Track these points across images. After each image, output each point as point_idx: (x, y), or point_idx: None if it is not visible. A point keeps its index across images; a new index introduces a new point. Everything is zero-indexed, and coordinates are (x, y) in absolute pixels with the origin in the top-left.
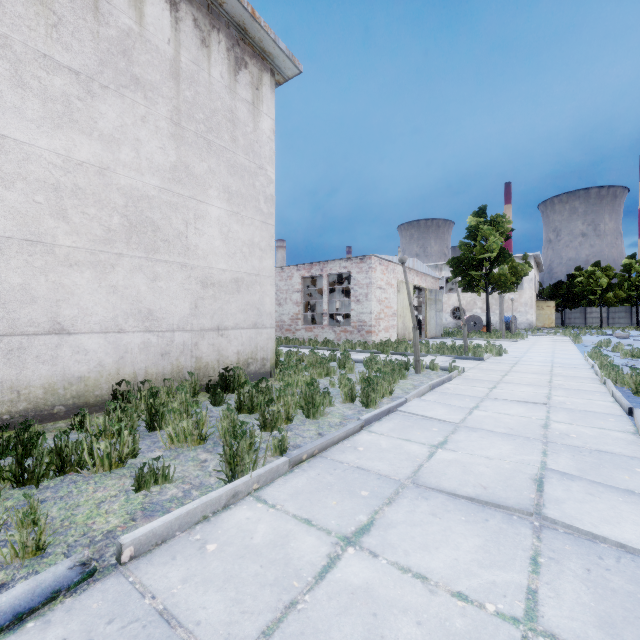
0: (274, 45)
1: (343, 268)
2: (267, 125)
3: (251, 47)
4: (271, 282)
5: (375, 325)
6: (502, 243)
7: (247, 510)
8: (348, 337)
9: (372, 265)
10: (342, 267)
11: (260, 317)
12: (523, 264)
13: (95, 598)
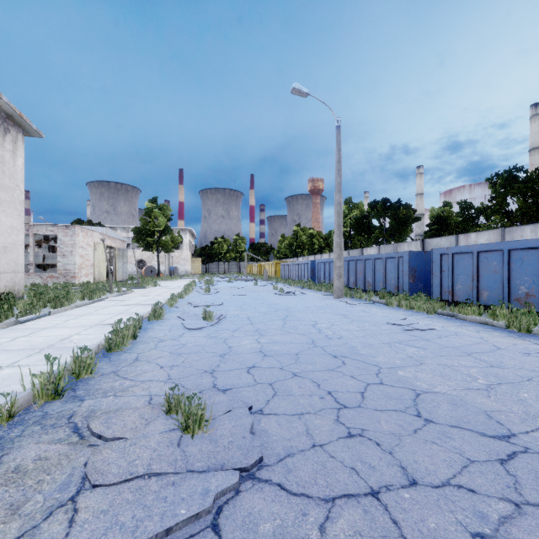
0: (29, 126)
1: (50, 231)
2: (21, 162)
3: (12, 121)
4: (23, 248)
5: (78, 272)
6: (167, 222)
7: (71, 311)
8: (55, 281)
9: (76, 232)
10: (49, 230)
11: (17, 267)
12: (178, 236)
13: (52, 316)
